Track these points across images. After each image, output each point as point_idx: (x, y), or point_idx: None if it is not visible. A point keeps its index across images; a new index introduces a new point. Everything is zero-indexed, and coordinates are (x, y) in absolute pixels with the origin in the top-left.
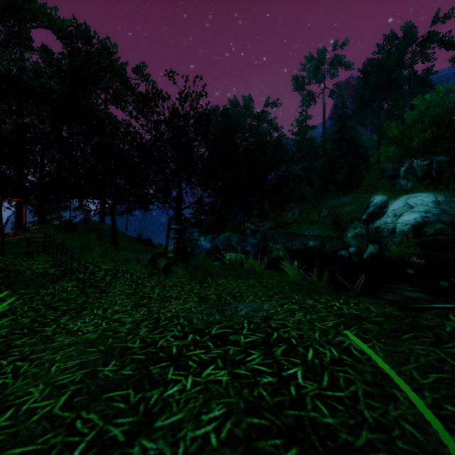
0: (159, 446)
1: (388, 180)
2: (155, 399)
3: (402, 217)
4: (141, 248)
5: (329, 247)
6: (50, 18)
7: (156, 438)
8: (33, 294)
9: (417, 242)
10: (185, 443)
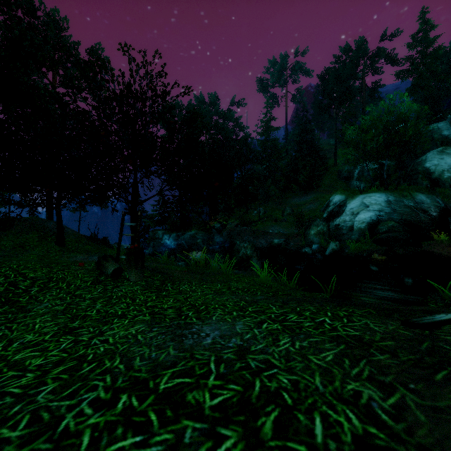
0: None
1: (344, 181)
2: None
3: (359, 216)
4: (94, 248)
5: (293, 244)
6: None
7: None
8: None
9: (373, 239)
10: None
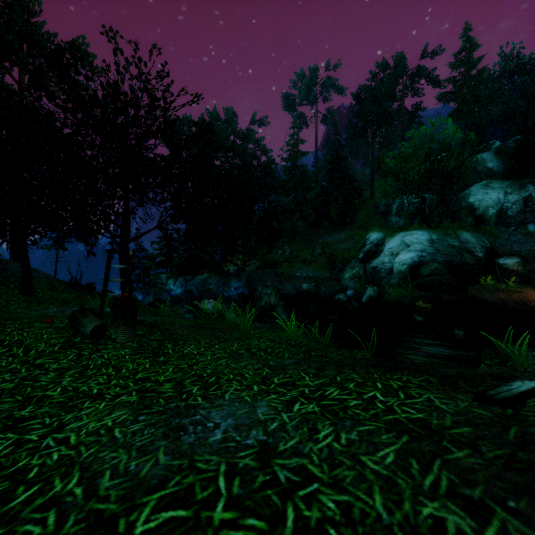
0: None
1: (381, 217)
2: None
3: (399, 257)
4: (74, 297)
5: (325, 290)
6: None
7: None
8: None
9: (415, 283)
10: None
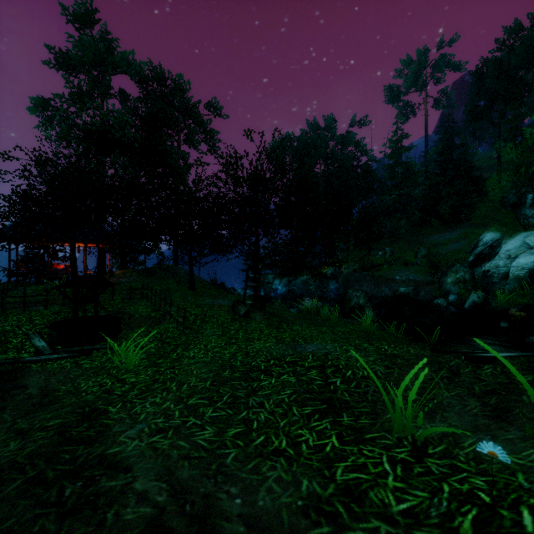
0: (261, 399)
1: (510, 210)
2: (256, 385)
3: (518, 260)
4: (217, 293)
5: (424, 294)
6: (127, 63)
7: (259, 397)
8: (146, 332)
9: None
10: (273, 400)
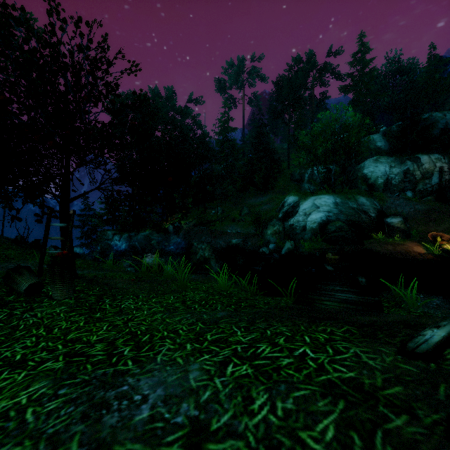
0: None
1: (296, 183)
2: None
3: (311, 216)
4: (19, 254)
5: (251, 244)
6: None
7: None
8: None
9: (323, 238)
10: None
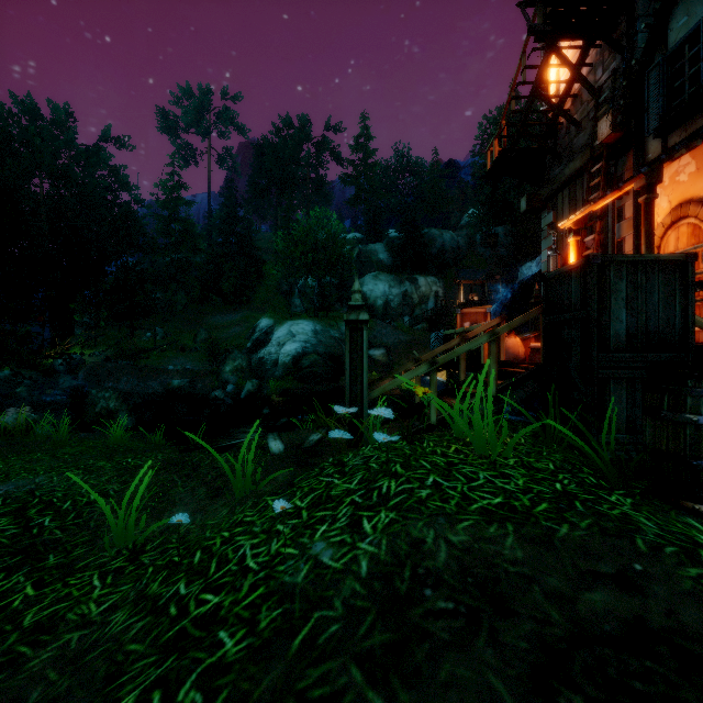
0: None
1: (284, 297)
2: None
3: (285, 347)
4: None
5: (202, 386)
6: None
7: None
8: None
9: (296, 376)
10: None
